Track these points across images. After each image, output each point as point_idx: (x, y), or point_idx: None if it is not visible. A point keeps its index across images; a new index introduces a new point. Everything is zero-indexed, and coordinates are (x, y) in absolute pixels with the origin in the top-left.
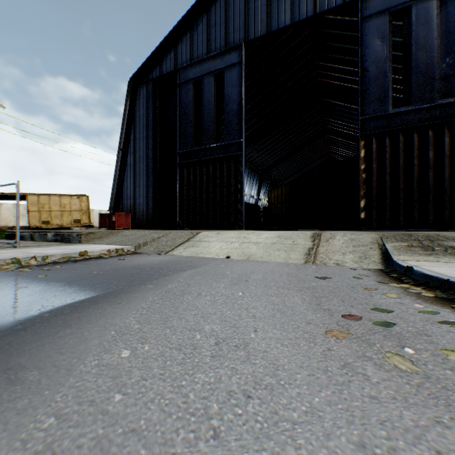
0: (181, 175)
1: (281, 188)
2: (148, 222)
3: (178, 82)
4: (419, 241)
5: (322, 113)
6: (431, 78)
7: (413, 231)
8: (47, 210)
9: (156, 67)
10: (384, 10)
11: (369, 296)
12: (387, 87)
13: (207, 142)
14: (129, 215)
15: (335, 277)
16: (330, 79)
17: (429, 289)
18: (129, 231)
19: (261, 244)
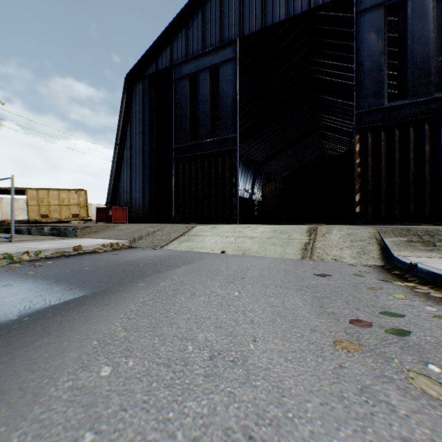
0: (177, 170)
1: (275, 183)
2: (144, 216)
3: (174, 78)
4: (419, 236)
5: (315, 109)
6: (427, 71)
7: (409, 225)
8: (46, 204)
9: (152, 64)
10: (380, 4)
11: (374, 297)
12: (382, 80)
13: (203, 137)
14: (125, 209)
15: (335, 274)
16: (324, 76)
17: (437, 289)
18: (125, 225)
19: (256, 238)
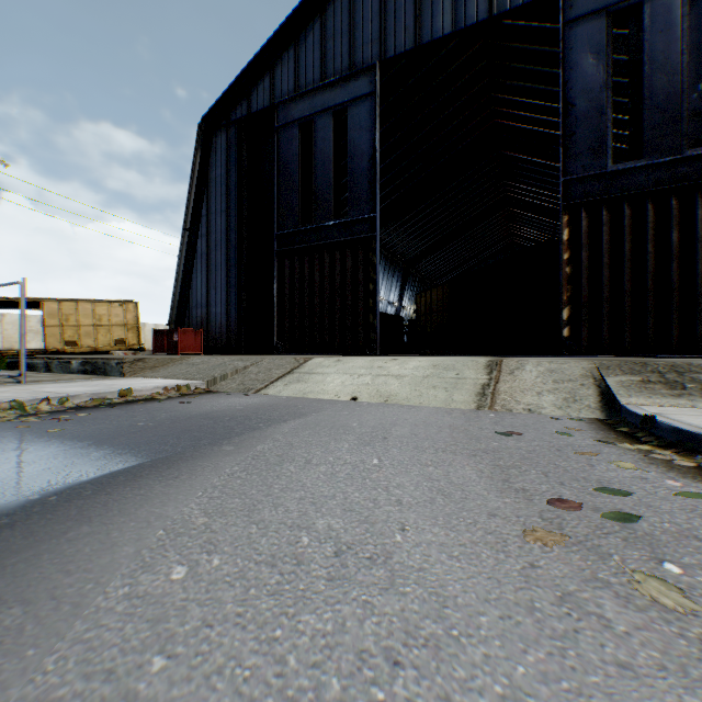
0: (281, 270)
1: (437, 290)
2: (229, 344)
3: (276, 125)
4: (660, 373)
5: (500, 173)
6: (674, 116)
7: (646, 357)
8: (73, 324)
9: (242, 102)
10: (601, 8)
11: (588, 466)
12: (604, 130)
13: (322, 218)
14: (199, 332)
15: (529, 433)
16: (513, 121)
17: (685, 454)
18: (199, 357)
19: (406, 377)
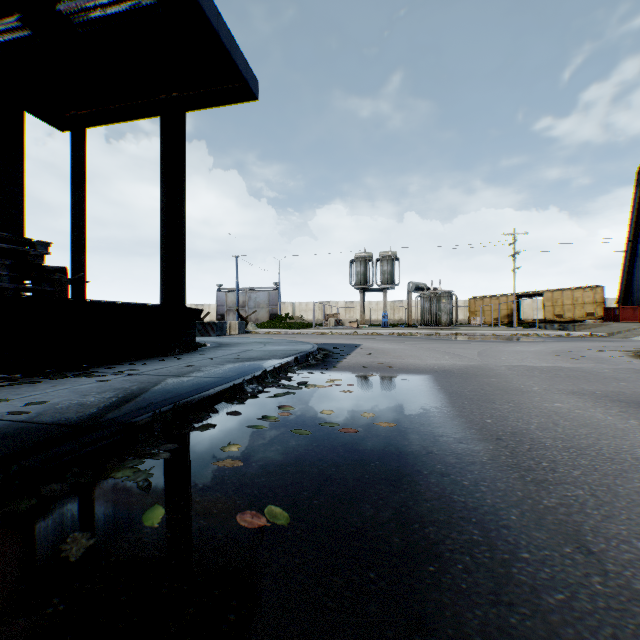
0: None
1: None
2: None
3: None
4: None
5: None
6: None
7: None
8: (558, 304)
9: None
10: None
11: None
12: None
13: None
14: (634, 308)
15: None
16: None
17: None
18: (617, 324)
19: None
